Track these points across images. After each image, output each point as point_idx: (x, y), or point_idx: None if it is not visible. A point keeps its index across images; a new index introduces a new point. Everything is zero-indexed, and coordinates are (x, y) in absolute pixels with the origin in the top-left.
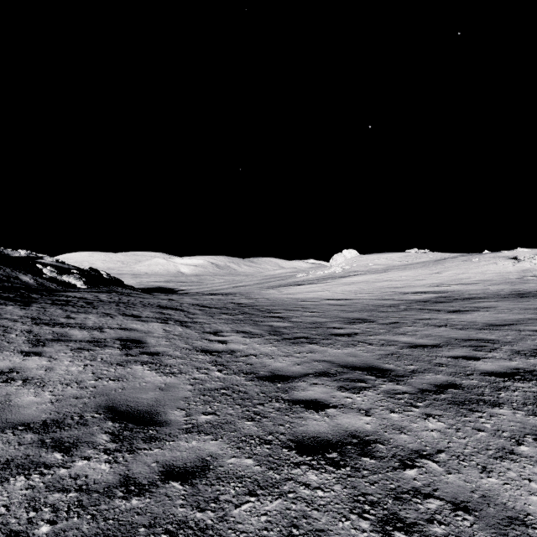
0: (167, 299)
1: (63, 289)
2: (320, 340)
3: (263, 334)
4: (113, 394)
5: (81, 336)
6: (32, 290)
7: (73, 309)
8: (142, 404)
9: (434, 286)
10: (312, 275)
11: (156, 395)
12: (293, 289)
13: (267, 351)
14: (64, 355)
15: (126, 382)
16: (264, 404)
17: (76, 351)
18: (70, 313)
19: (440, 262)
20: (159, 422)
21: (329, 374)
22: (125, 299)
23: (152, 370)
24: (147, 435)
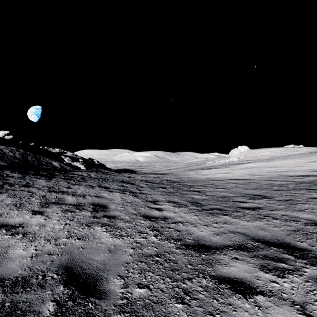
0: (128, 177)
1: (73, 169)
2: (231, 212)
3: (187, 204)
4: (75, 253)
5: (71, 201)
6: (56, 170)
7: (73, 182)
8: (92, 266)
9: (312, 171)
10: (217, 163)
11: (105, 257)
12: (205, 172)
13: (191, 220)
14: (55, 215)
15: (87, 241)
16: (192, 280)
17: (64, 212)
18: (70, 185)
19: (314, 153)
20: (99, 292)
21: (246, 248)
22: (104, 176)
23: (107, 231)
24: (85, 310)
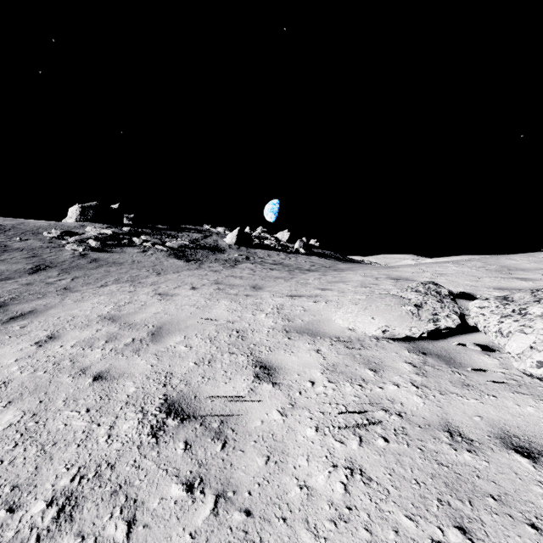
0: None
1: None
2: None
3: None
4: None
5: None
6: None
7: None
8: None
9: None
10: None
11: None
12: None
13: None
14: None
15: None
16: None
17: None
18: None
19: None
20: None
21: None
22: None
23: None
24: None
